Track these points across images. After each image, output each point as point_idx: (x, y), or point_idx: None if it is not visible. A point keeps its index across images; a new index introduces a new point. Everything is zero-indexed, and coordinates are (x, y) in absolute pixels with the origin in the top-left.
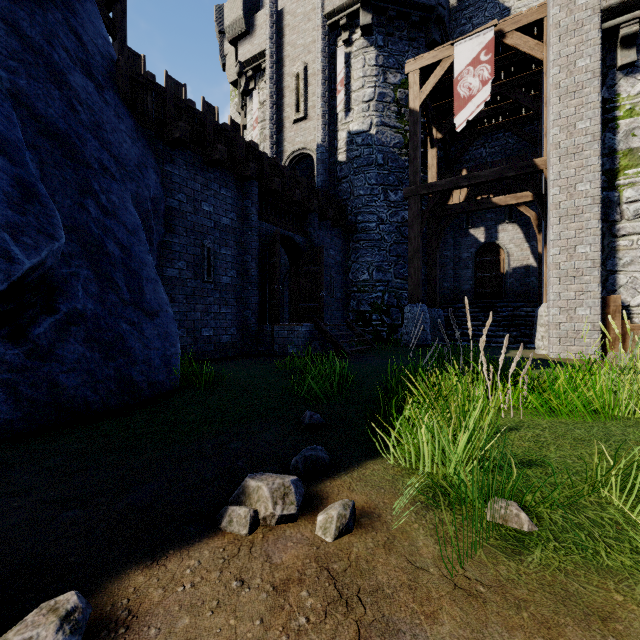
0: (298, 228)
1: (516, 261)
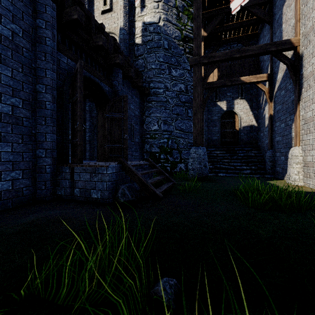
0: (104, 78)
1: (245, 122)
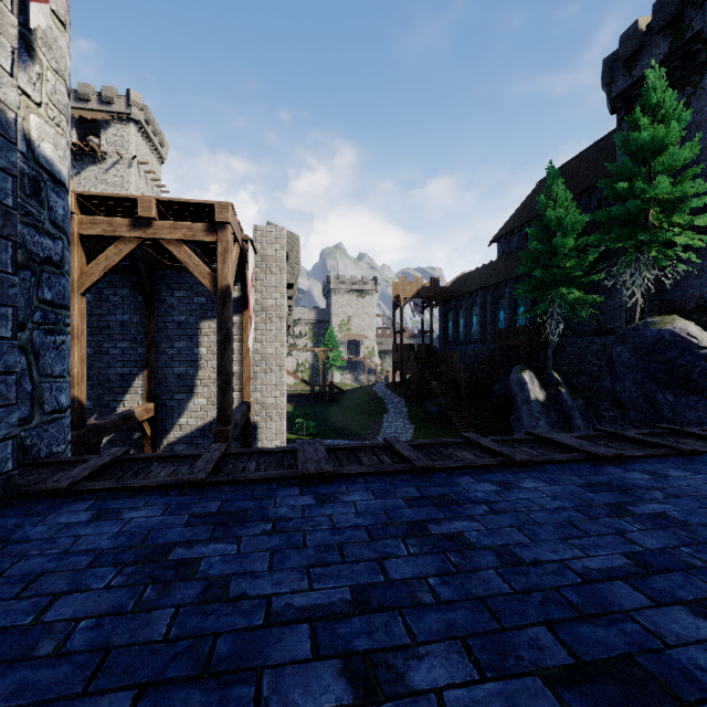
0: None
1: None
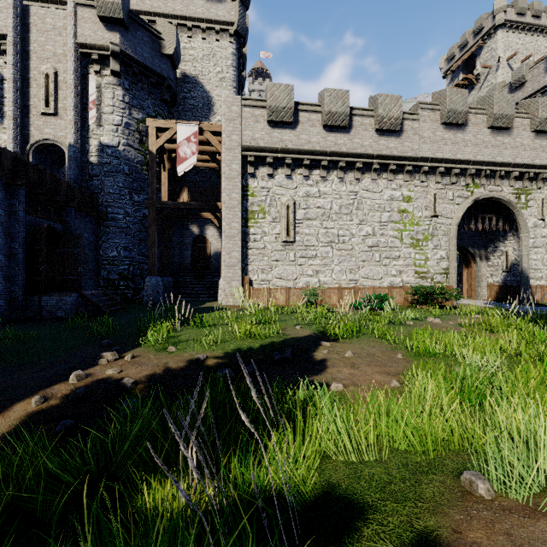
0: (57, 218)
1: (215, 248)
